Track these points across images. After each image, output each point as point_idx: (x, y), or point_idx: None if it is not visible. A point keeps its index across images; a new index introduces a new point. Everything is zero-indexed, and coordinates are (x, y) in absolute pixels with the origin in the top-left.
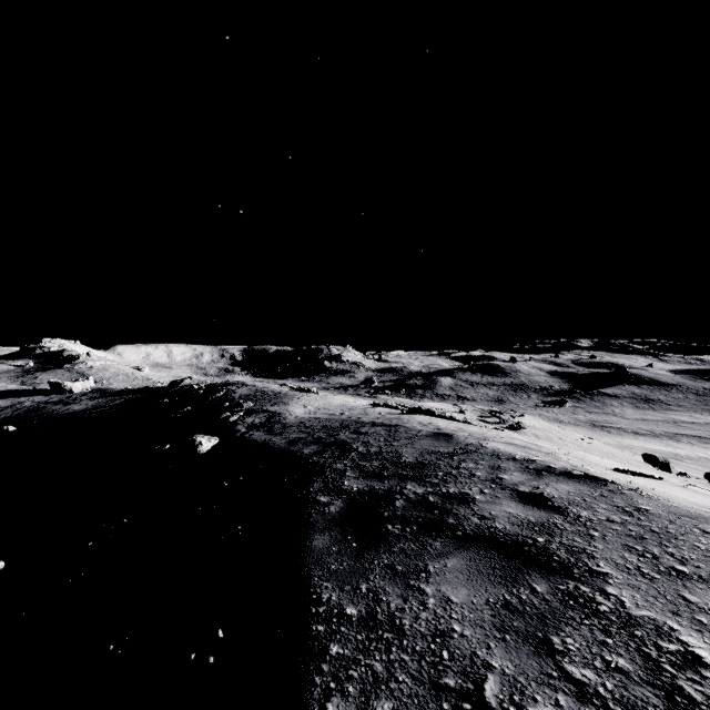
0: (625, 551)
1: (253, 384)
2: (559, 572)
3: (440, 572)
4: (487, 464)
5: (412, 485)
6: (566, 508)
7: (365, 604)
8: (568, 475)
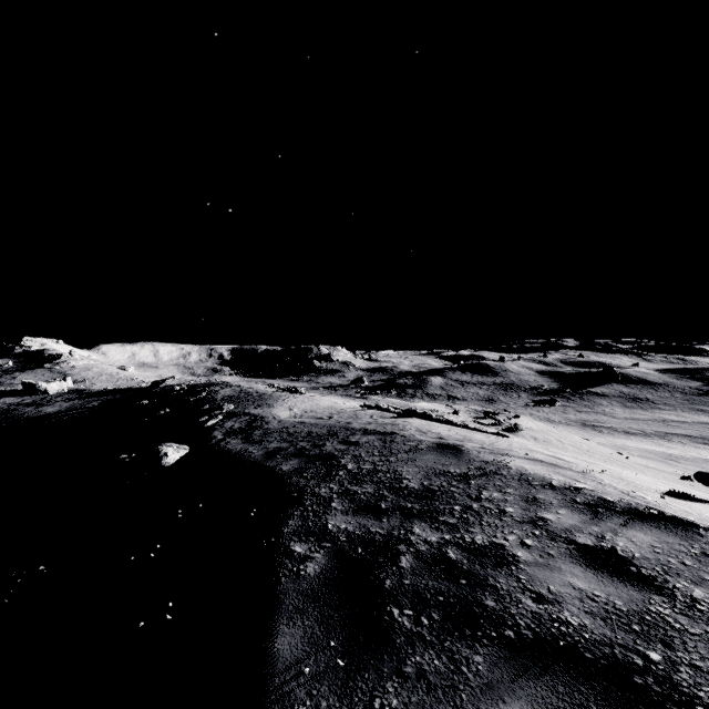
0: None
1: (238, 384)
2: None
3: None
4: (517, 493)
5: (420, 527)
6: (664, 581)
7: None
8: (637, 515)
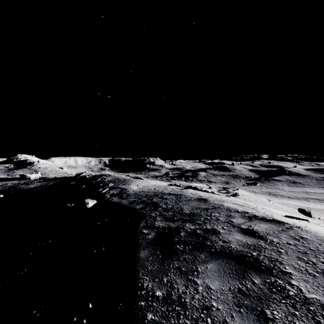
0: (298, 260)
1: (114, 175)
2: (266, 272)
3: (204, 272)
4: (225, 214)
5: (188, 224)
6: (265, 237)
7: (166, 289)
8: (265, 219)
